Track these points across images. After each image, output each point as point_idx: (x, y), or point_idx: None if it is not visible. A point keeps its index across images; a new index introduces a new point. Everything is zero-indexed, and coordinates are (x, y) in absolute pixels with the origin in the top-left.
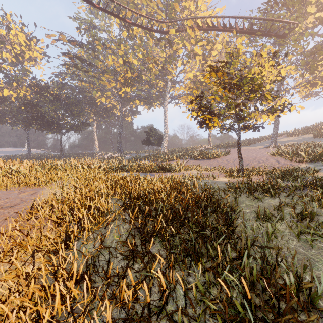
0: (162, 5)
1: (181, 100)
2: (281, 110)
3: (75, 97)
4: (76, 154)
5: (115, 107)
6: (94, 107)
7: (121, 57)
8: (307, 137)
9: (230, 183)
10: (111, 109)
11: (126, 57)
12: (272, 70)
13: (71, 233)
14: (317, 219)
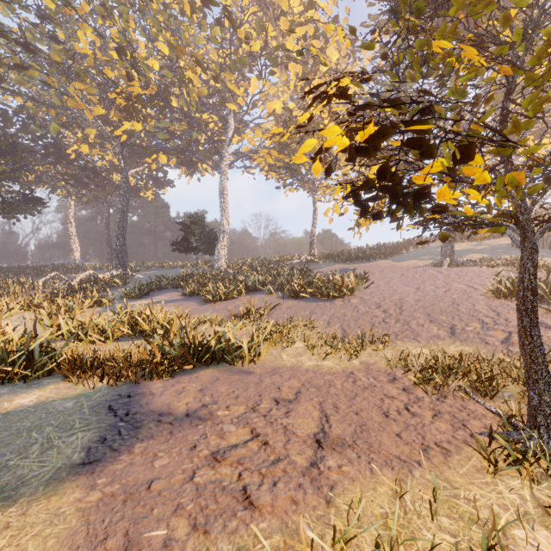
0: None
1: (258, 159)
2: None
3: (5, 134)
4: (20, 267)
5: (117, 169)
6: (65, 165)
7: (115, 41)
8: (495, 243)
9: None
10: (107, 171)
11: (126, 40)
12: None
13: None
14: None
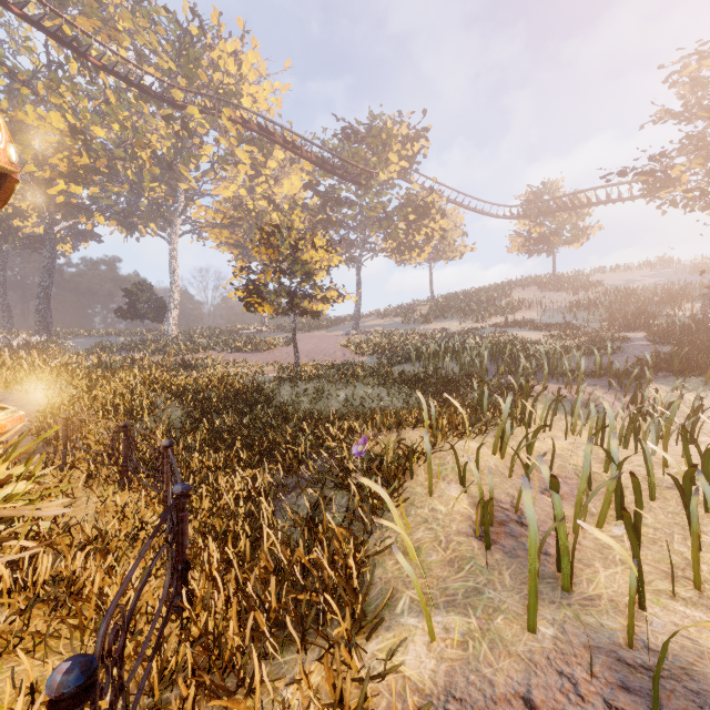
0: (171, 46)
1: (210, 236)
2: (334, 300)
3: None
4: None
5: (23, 214)
6: None
7: (65, 117)
8: (397, 320)
9: (277, 375)
10: (7, 216)
11: (81, 123)
12: (326, 257)
13: (136, 415)
14: (328, 393)
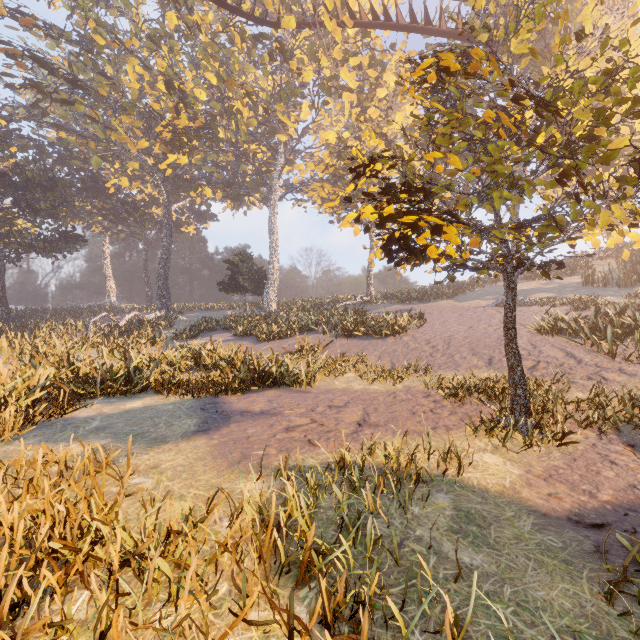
0: None
1: (310, 193)
2: None
3: (45, 169)
4: (56, 309)
5: (157, 202)
6: (102, 199)
7: (163, 74)
8: (566, 282)
9: None
10: (146, 205)
11: (175, 74)
12: None
13: None
14: None
